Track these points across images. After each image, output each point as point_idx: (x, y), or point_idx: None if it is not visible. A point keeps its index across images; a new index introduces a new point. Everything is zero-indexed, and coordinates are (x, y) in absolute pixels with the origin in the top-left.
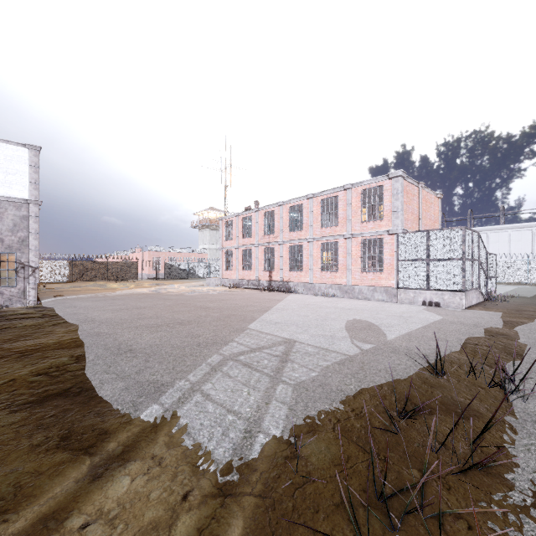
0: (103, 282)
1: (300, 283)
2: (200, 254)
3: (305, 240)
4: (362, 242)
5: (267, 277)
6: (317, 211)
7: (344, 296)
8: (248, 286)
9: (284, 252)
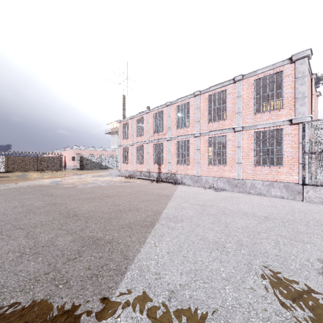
0: (32, 172)
1: (186, 175)
2: (111, 151)
3: (191, 135)
4: (255, 134)
5: (157, 169)
6: (204, 107)
7: (234, 190)
8: (140, 176)
9: (171, 147)
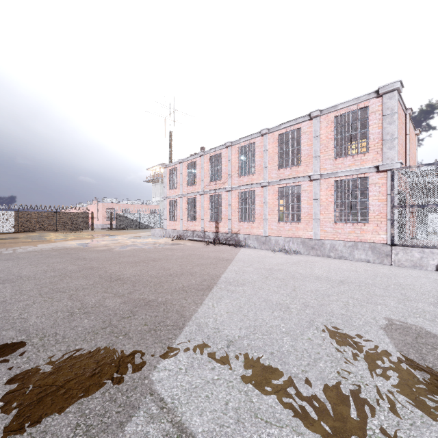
0: (49, 233)
1: (251, 235)
2: (152, 205)
3: (258, 185)
4: (335, 184)
5: (213, 228)
6: (273, 149)
7: (310, 253)
8: (192, 237)
9: (232, 200)
